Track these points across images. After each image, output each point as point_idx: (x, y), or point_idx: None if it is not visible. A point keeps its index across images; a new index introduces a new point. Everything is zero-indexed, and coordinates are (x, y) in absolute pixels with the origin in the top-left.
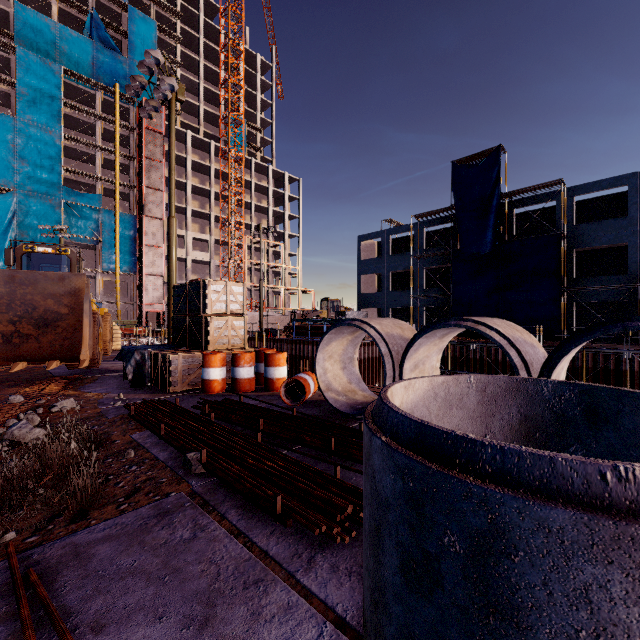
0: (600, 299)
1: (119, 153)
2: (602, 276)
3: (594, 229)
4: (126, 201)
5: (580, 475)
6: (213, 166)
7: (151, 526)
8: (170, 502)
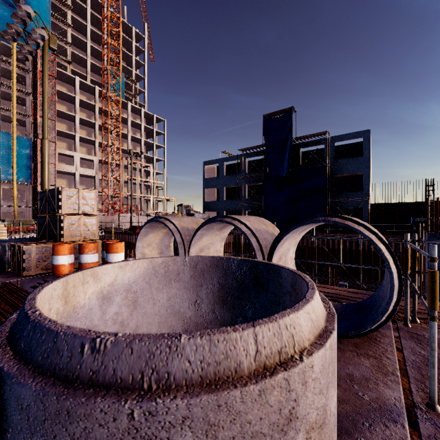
0: (349, 206)
1: (16, 88)
2: (350, 192)
3: (345, 163)
4: (23, 126)
5: (69, 348)
6: (97, 105)
7: None
8: None
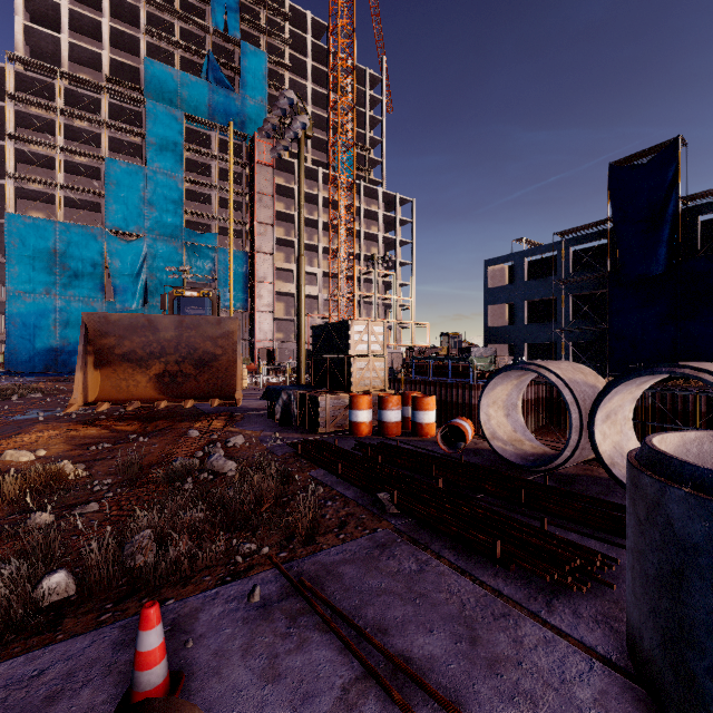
0: None
1: (233, 191)
2: None
3: None
4: (238, 238)
5: None
6: (321, 195)
7: (377, 555)
8: (381, 537)
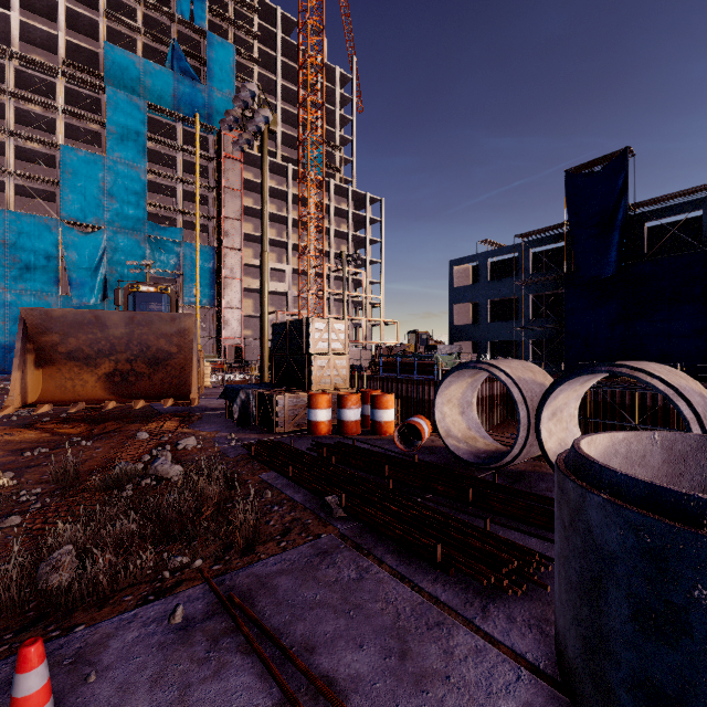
0: None
1: (199, 184)
2: None
3: None
4: (205, 233)
5: None
6: (291, 191)
7: (317, 564)
8: (324, 543)
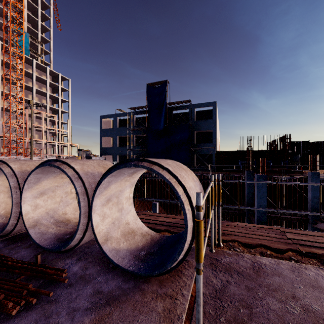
0: (203, 153)
1: None
2: (204, 143)
3: (202, 123)
4: None
5: None
6: None
7: None
8: None
